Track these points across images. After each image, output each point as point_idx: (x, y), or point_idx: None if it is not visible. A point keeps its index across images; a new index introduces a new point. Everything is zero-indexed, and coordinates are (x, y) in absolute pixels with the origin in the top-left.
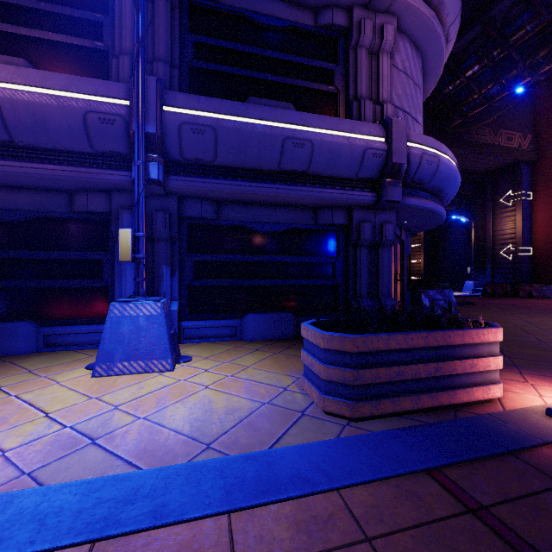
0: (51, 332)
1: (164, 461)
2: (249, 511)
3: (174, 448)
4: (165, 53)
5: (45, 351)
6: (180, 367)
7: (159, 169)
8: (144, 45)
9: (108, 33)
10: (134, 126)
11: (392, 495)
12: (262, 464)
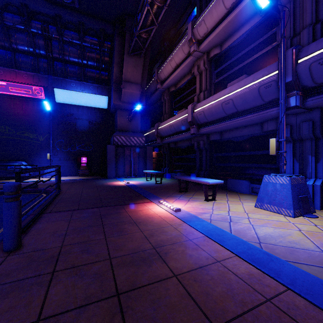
0: (254, 186)
1: (239, 236)
2: (242, 260)
3: (247, 236)
4: (310, 19)
5: (252, 194)
6: (300, 218)
7: (296, 99)
8: (284, 35)
9: (278, 34)
10: (279, 83)
11: (319, 318)
12: (268, 258)
